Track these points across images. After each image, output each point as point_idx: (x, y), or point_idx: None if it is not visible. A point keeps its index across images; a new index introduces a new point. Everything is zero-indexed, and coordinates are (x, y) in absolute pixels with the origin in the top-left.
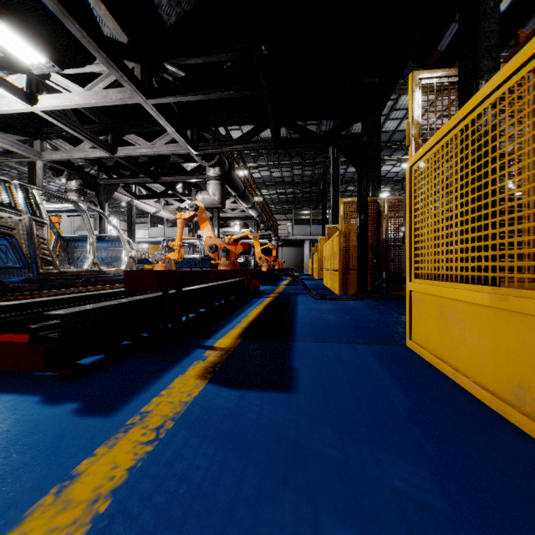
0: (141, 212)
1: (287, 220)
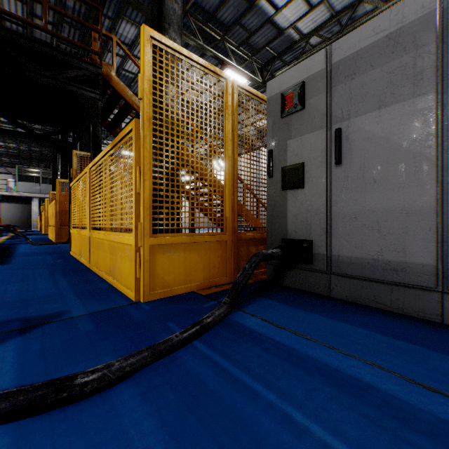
0: None
1: (10, 173)
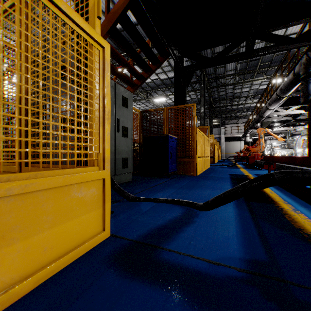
0: None
1: None
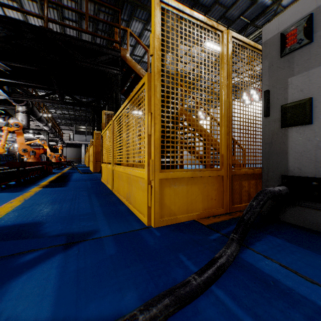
0: None
1: (70, 130)
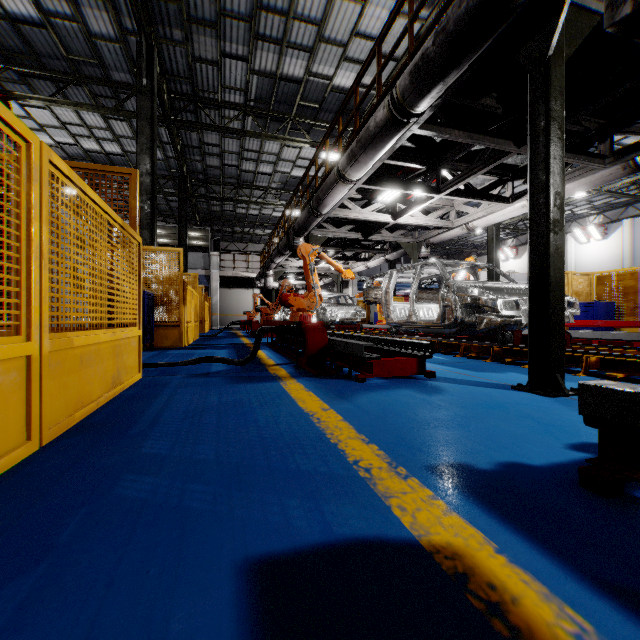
0: None
1: None
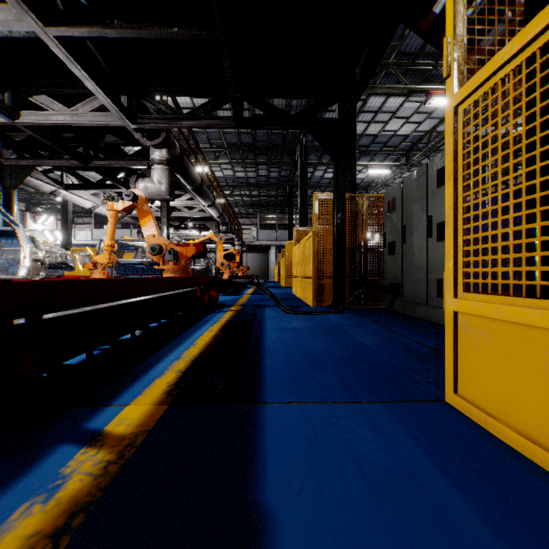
0: (83, 211)
1: (252, 224)
